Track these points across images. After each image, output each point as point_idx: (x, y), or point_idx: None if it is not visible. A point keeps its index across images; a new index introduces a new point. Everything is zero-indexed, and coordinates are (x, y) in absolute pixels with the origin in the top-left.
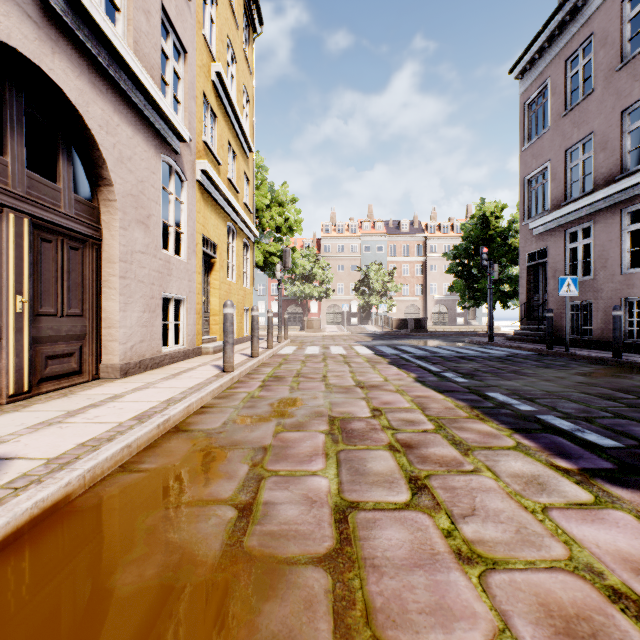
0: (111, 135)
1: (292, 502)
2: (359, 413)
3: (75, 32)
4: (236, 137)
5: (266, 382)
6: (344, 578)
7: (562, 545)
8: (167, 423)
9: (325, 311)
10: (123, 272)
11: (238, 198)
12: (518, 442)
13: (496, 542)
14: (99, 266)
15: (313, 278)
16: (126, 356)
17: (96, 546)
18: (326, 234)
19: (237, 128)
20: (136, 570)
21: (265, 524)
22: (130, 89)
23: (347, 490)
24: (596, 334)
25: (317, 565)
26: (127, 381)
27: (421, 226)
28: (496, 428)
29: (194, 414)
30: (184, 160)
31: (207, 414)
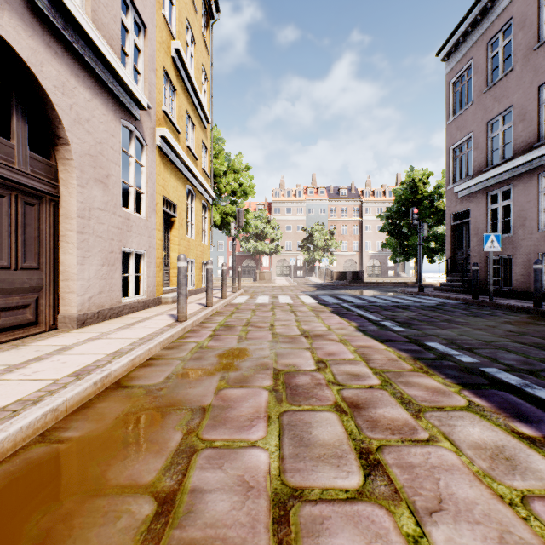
0: (67, 96)
1: (224, 489)
2: (304, 365)
3: None
4: (195, 110)
5: (216, 331)
6: None
7: None
8: (106, 379)
9: (275, 265)
10: (80, 227)
11: (197, 164)
12: (469, 401)
13: None
14: (57, 221)
15: (265, 236)
16: (84, 307)
17: None
18: (276, 199)
19: (196, 102)
20: None
21: (186, 527)
22: (87, 54)
23: (289, 469)
24: (515, 285)
25: None
26: (83, 331)
27: (358, 192)
28: (443, 383)
29: (139, 367)
30: (144, 126)
31: (152, 367)
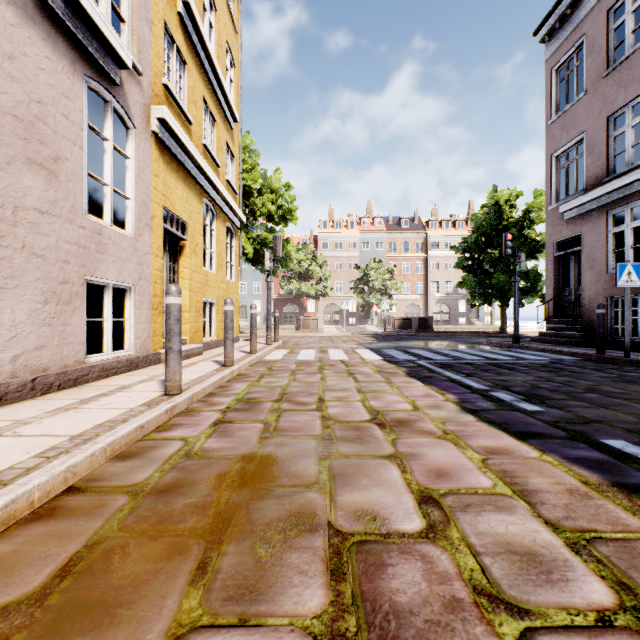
0: None
1: None
2: (396, 515)
3: None
4: (216, 99)
5: (228, 413)
6: None
7: None
8: None
9: (322, 310)
10: None
11: (218, 173)
12: None
13: None
14: None
15: (310, 276)
16: (1, 372)
17: None
18: (323, 230)
19: (216, 87)
20: None
21: None
22: None
23: None
24: None
25: None
26: None
27: (422, 223)
28: None
29: (24, 521)
30: (130, 99)
31: (53, 521)
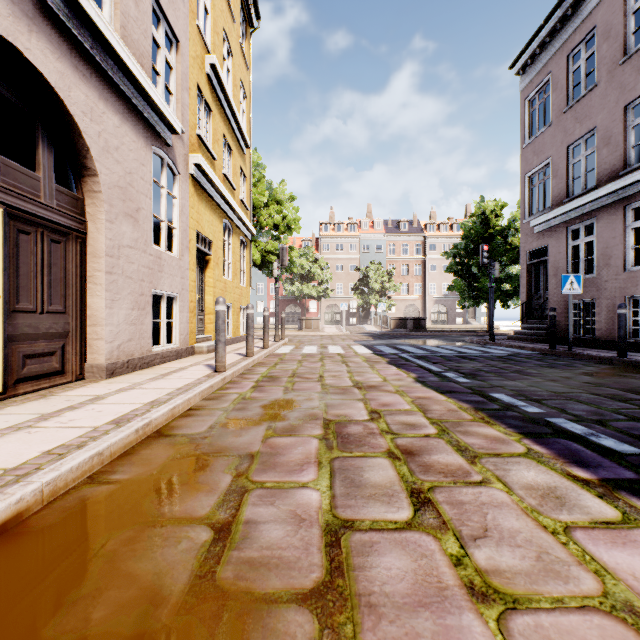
0: (96, 123)
1: (277, 521)
2: (356, 416)
3: (54, 10)
4: (232, 132)
5: (260, 382)
6: (334, 622)
7: (593, 576)
8: (147, 427)
9: (324, 311)
10: (109, 267)
11: (234, 195)
12: (529, 448)
13: (514, 572)
14: (84, 261)
15: (312, 278)
16: (113, 355)
17: (40, 579)
18: (325, 233)
19: (233, 123)
20: (82, 612)
21: (244, 549)
22: (117, 75)
23: (341, 505)
24: (599, 333)
25: (302, 604)
26: (113, 381)
27: (420, 225)
28: (504, 432)
29: (179, 417)
30: (176, 153)
31: (193, 417)
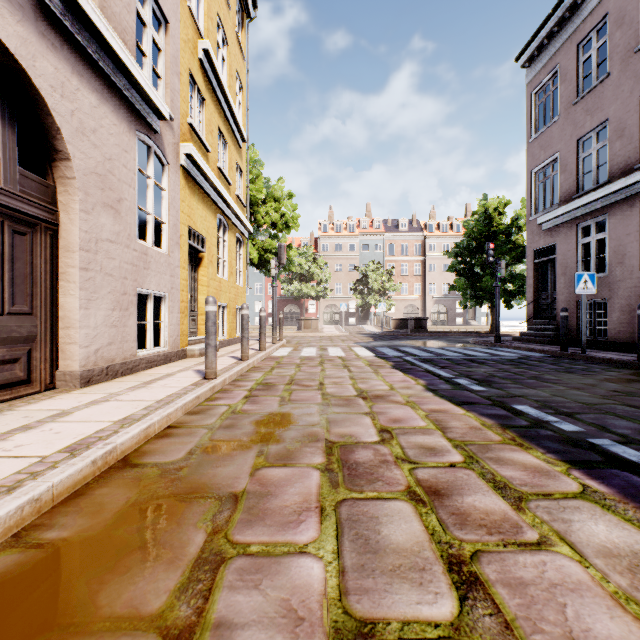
0: (68, 100)
1: (262, 622)
2: (364, 436)
3: None
4: (227, 124)
5: (253, 391)
6: None
7: None
8: (110, 455)
9: (323, 311)
10: (85, 263)
11: (230, 190)
12: (583, 484)
13: None
14: (55, 255)
15: (311, 277)
16: (89, 361)
17: None
18: (324, 233)
19: (228, 114)
20: None
21: None
22: (93, 48)
23: (353, 589)
24: (612, 335)
25: None
26: (87, 391)
27: (420, 225)
28: (544, 460)
29: (155, 438)
30: (165, 141)
31: (171, 438)
